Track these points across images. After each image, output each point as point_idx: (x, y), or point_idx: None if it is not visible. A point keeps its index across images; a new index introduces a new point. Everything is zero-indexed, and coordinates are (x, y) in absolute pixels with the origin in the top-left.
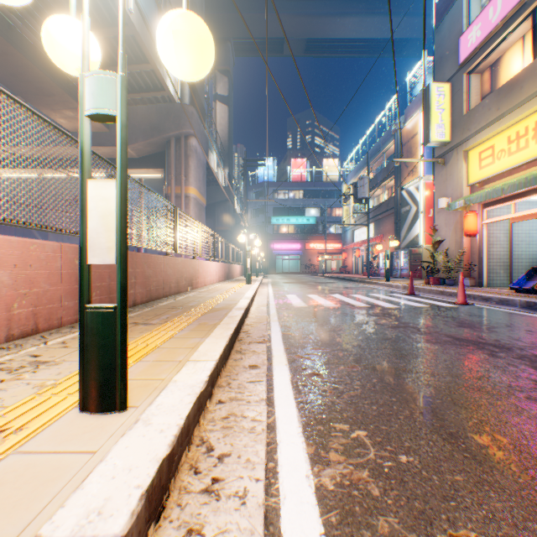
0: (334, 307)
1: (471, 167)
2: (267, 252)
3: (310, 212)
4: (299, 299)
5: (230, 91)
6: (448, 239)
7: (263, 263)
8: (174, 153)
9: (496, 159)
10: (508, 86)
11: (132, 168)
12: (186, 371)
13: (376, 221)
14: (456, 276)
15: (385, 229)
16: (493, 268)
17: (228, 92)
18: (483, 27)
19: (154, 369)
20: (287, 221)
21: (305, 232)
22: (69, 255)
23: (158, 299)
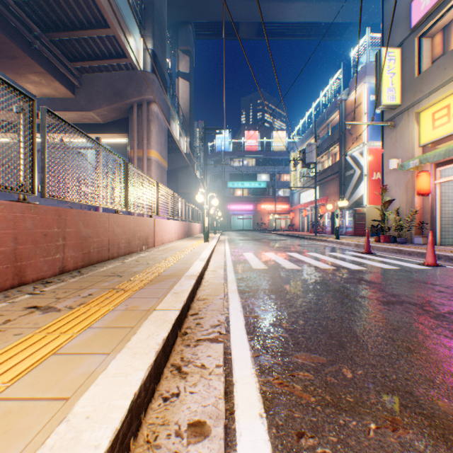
0: (297, 269)
1: (424, 128)
2: (224, 213)
3: (261, 178)
4: (257, 258)
5: (191, 69)
6: (398, 199)
7: (221, 221)
8: (136, 118)
9: (452, 118)
10: None
11: (97, 133)
12: None
13: (321, 184)
14: (408, 234)
15: (330, 191)
16: (445, 227)
17: (189, 70)
18: None
19: None
20: (241, 185)
21: (257, 194)
22: None
23: (100, 263)
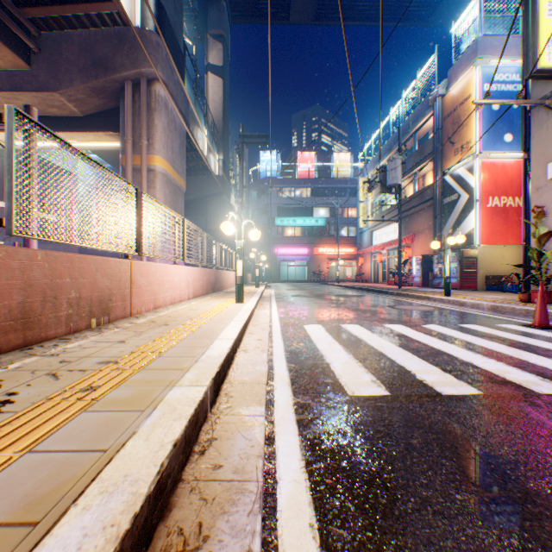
0: (480, 402)
1: None
2: (270, 258)
3: (318, 213)
4: (340, 344)
5: (225, 61)
6: None
7: (266, 269)
8: (130, 104)
9: None
10: None
11: (73, 130)
12: None
13: (403, 218)
14: None
15: (417, 227)
16: None
17: (223, 62)
18: None
19: None
20: (293, 222)
21: (314, 234)
22: None
23: None
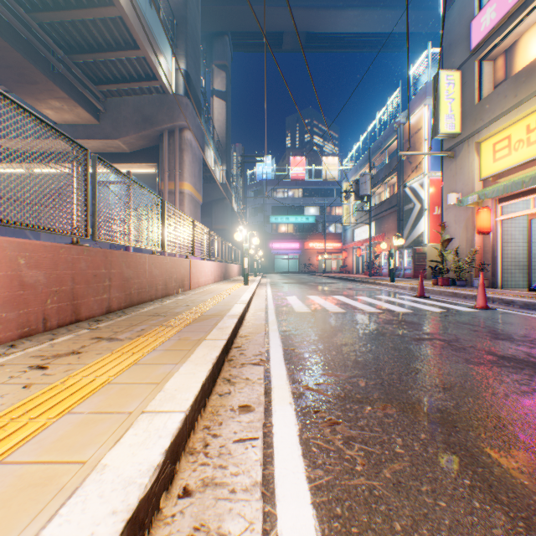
0: (340, 312)
1: (484, 160)
2: (265, 252)
3: (309, 211)
4: (301, 302)
5: (228, 87)
6: (458, 237)
7: (262, 262)
8: (167, 146)
9: (513, 150)
10: (528, 70)
11: (124, 163)
12: (131, 439)
13: (377, 219)
14: (468, 276)
15: (387, 228)
16: (508, 268)
17: (226, 88)
18: (499, 8)
19: (81, 434)
20: (286, 220)
21: (305, 231)
22: (8, 252)
23: (140, 304)
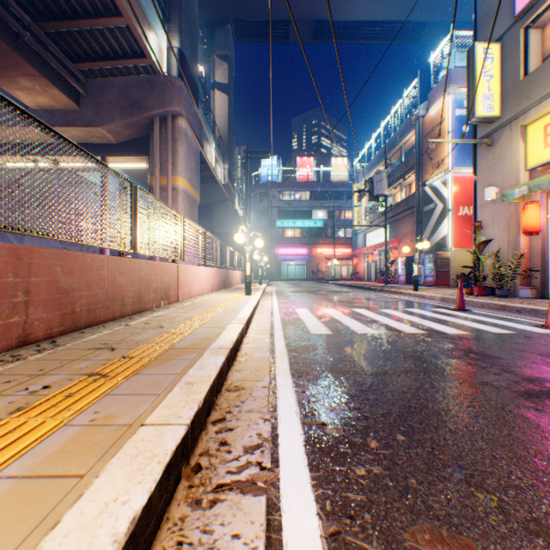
0: (373, 335)
1: (532, 145)
2: (271, 258)
3: (317, 215)
4: (316, 317)
5: (230, 79)
6: (497, 239)
7: (267, 269)
8: (158, 135)
9: None
10: None
11: (109, 155)
12: None
13: (392, 222)
14: (511, 285)
15: (403, 231)
16: None
17: (228, 80)
18: None
19: None
20: (293, 224)
21: (312, 235)
22: None
23: (92, 326)
